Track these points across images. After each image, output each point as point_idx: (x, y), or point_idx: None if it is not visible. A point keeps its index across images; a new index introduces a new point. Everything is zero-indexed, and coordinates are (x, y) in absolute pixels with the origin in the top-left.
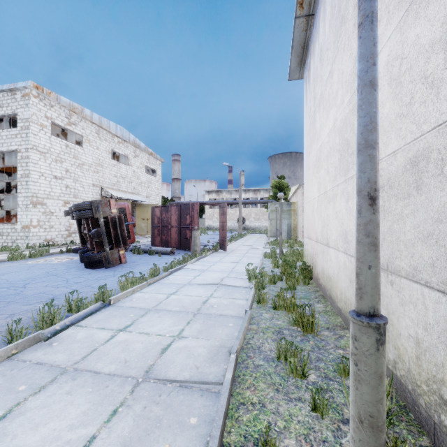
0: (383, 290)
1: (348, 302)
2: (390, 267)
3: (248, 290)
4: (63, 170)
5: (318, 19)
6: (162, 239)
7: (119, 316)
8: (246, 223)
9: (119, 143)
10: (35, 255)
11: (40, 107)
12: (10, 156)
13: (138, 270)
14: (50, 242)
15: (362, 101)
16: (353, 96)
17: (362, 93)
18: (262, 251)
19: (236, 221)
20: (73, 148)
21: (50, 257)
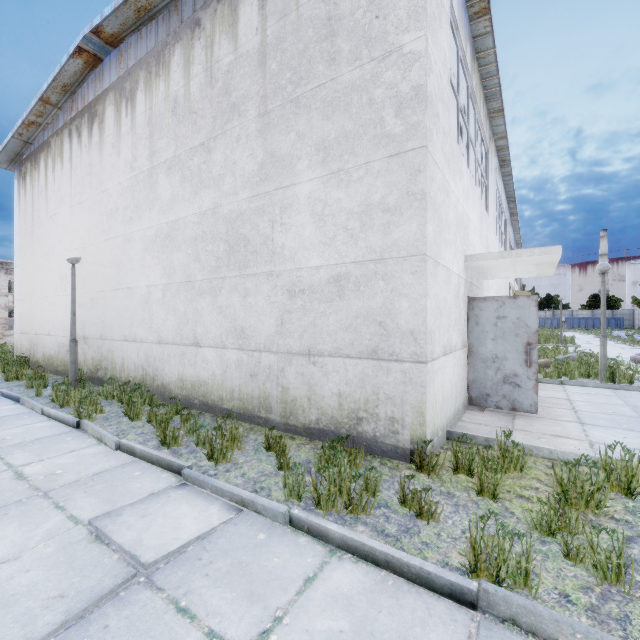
0: (83, 347)
1: (66, 363)
2: (86, 336)
3: None
4: None
5: (39, 158)
6: None
7: None
8: None
9: None
10: None
11: None
12: None
13: None
14: None
15: (72, 292)
16: (69, 252)
17: (72, 290)
18: None
19: None
20: None
21: None
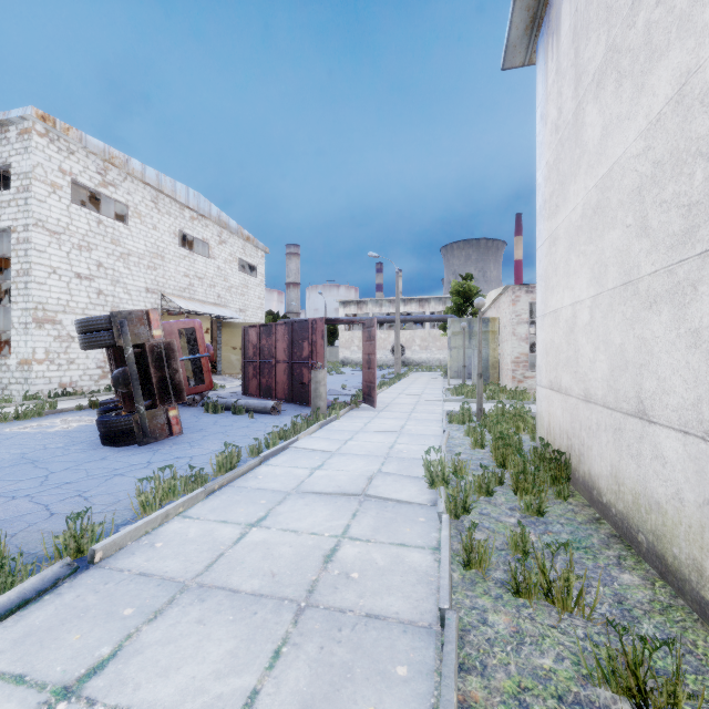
0: None
1: None
2: None
3: (432, 513)
4: (93, 263)
5: None
6: (261, 384)
7: (93, 612)
8: (406, 354)
9: (192, 220)
10: (27, 415)
11: (50, 154)
12: (3, 239)
13: (201, 451)
14: (69, 387)
15: None
16: None
17: None
18: (442, 408)
19: (389, 351)
20: (111, 226)
21: (55, 418)
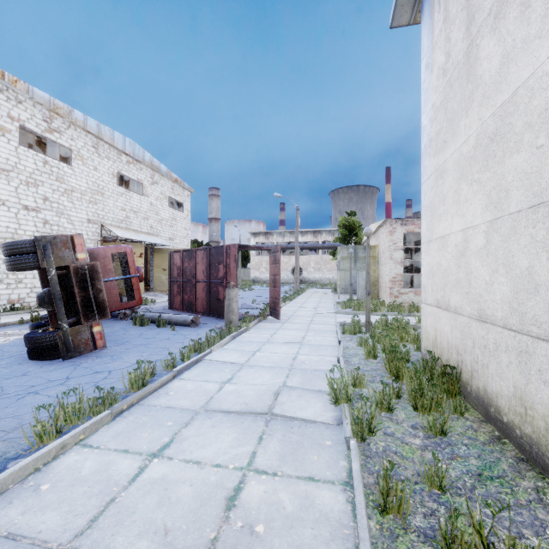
0: None
1: None
2: None
3: (338, 435)
4: (40, 197)
5: None
6: (183, 300)
7: None
8: (303, 274)
9: (128, 163)
10: None
11: None
12: None
13: (120, 365)
14: (17, 303)
15: None
16: None
17: None
18: (335, 319)
19: (290, 272)
20: (56, 166)
21: None
